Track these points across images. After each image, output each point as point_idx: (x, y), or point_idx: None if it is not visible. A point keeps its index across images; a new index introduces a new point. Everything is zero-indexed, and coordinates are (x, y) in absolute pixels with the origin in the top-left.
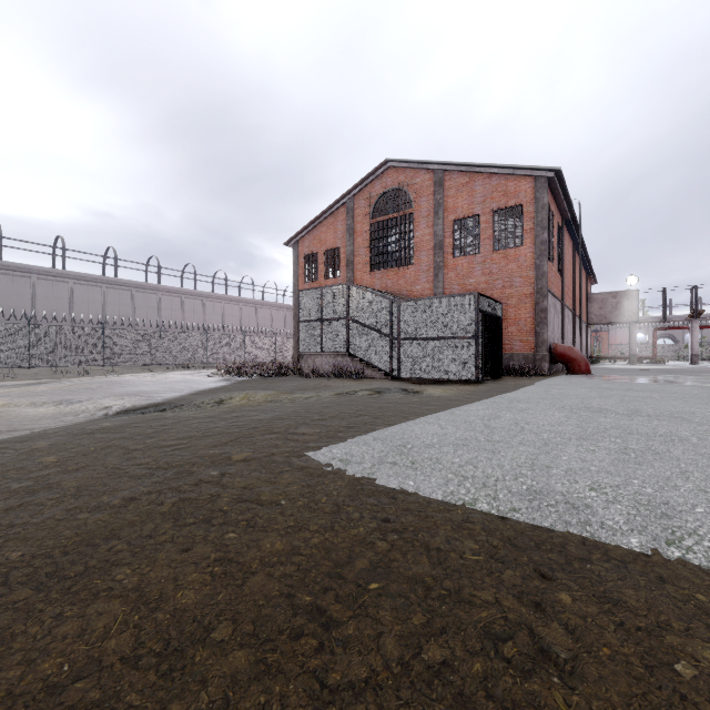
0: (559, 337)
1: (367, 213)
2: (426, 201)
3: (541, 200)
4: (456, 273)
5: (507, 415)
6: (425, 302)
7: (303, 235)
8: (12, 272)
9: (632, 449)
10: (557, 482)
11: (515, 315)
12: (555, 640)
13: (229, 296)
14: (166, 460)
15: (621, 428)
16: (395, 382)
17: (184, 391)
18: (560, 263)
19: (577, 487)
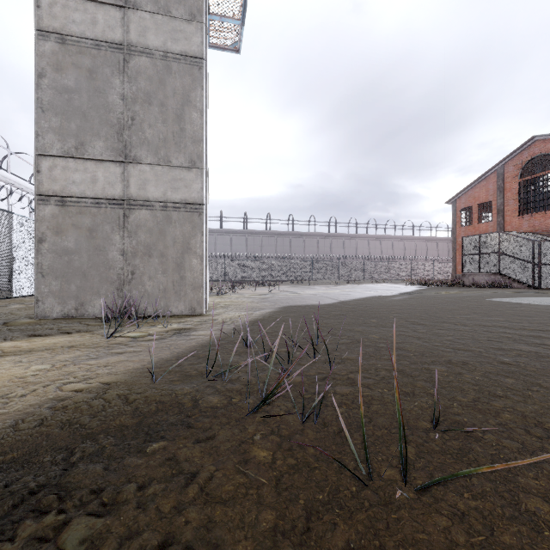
0: None
1: (515, 175)
2: None
3: None
4: None
5: None
6: None
7: (460, 196)
8: (297, 236)
9: None
10: None
11: None
12: (533, 307)
13: (396, 236)
14: (448, 298)
15: None
16: (534, 290)
17: (409, 290)
18: None
19: None
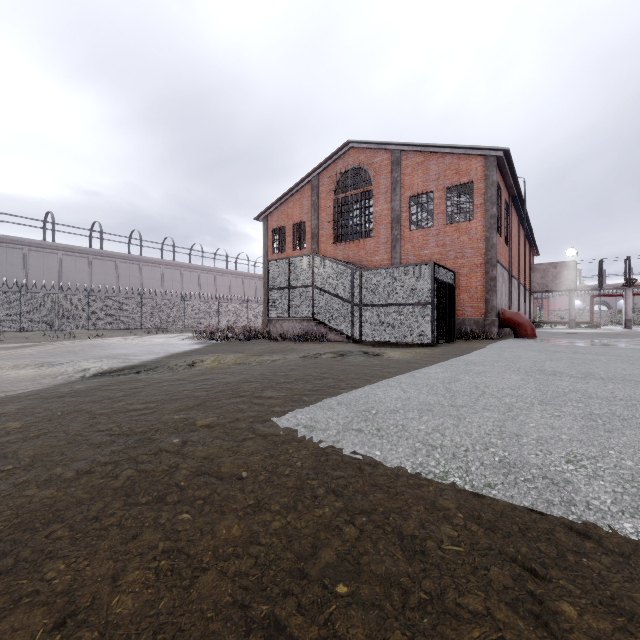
0: (506, 304)
1: (331, 190)
2: (384, 179)
3: (491, 177)
4: (412, 245)
5: (466, 378)
6: (384, 271)
7: (272, 210)
8: (6, 244)
9: (598, 415)
10: (530, 452)
11: (466, 283)
12: None
13: (204, 267)
14: (130, 426)
15: (580, 392)
16: (356, 345)
17: (160, 353)
18: (507, 236)
19: (552, 459)
